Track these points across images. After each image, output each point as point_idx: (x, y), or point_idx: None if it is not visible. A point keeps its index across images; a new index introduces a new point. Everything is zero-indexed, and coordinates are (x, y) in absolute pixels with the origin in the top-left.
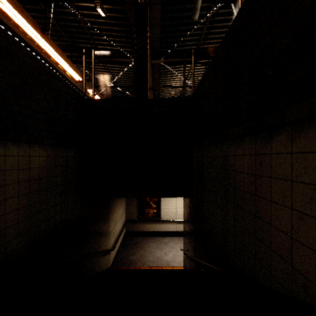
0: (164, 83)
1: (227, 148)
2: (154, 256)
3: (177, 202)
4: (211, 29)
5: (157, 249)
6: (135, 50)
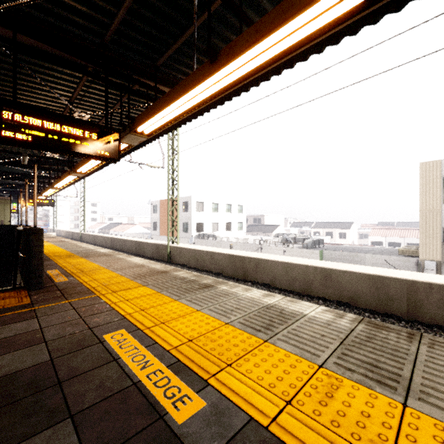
0: (3, 165)
1: None
2: None
3: None
4: None
5: None
6: None
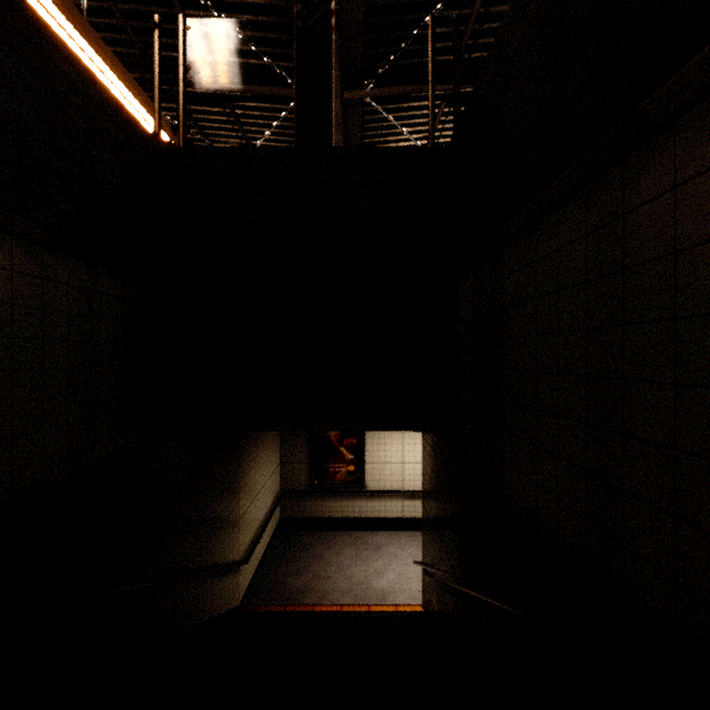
0: None
1: (624, 185)
2: (349, 577)
3: (406, 447)
4: (494, 3)
5: (357, 560)
6: (297, 29)
